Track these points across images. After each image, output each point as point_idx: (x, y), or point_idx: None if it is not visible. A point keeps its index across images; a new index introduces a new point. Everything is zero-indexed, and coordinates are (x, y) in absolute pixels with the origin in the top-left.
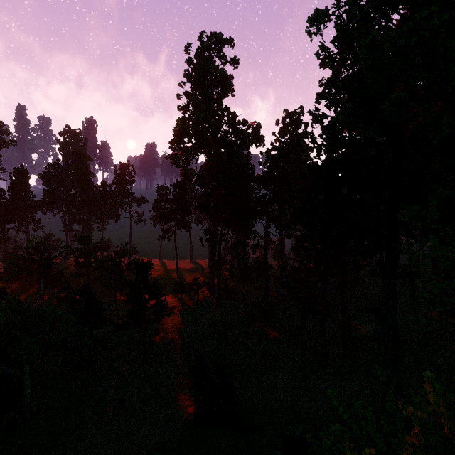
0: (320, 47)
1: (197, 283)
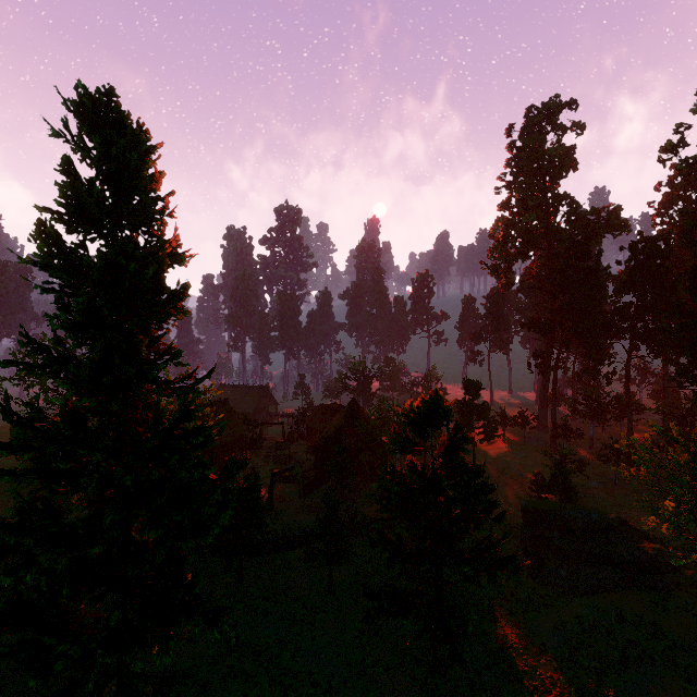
0: (678, 168)
1: (523, 416)
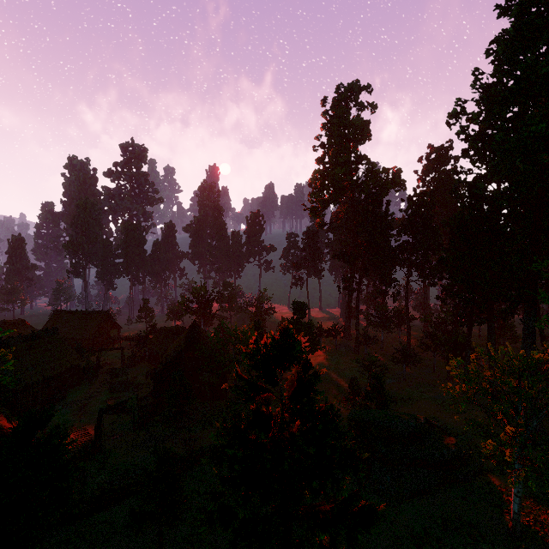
0: (459, 132)
1: (335, 329)
